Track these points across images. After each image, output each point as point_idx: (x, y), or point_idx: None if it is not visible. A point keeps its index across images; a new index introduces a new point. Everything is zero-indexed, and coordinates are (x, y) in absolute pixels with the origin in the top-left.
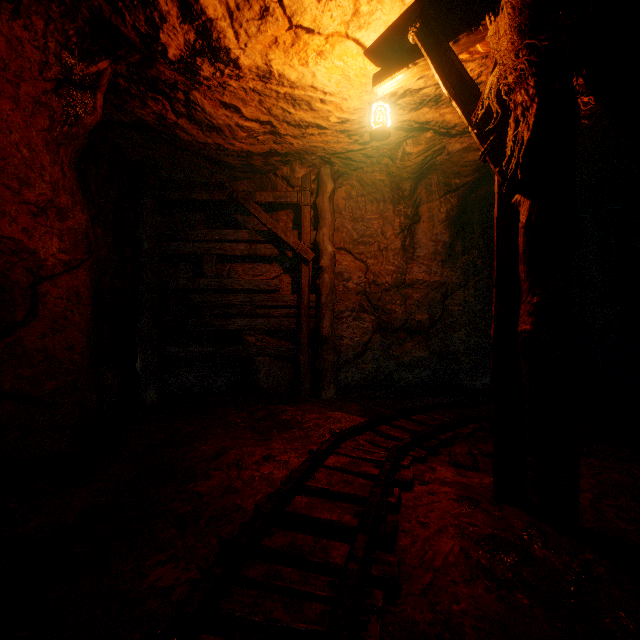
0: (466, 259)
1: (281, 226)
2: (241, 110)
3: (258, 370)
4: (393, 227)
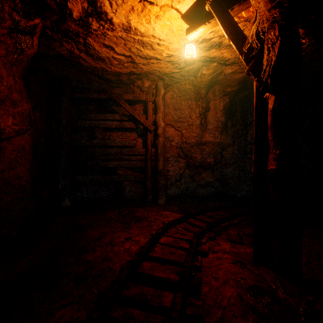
0: (233, 130)
1: (137, 112)
2: (114, 49)
3: (124, 188)
4: (195, 113)
